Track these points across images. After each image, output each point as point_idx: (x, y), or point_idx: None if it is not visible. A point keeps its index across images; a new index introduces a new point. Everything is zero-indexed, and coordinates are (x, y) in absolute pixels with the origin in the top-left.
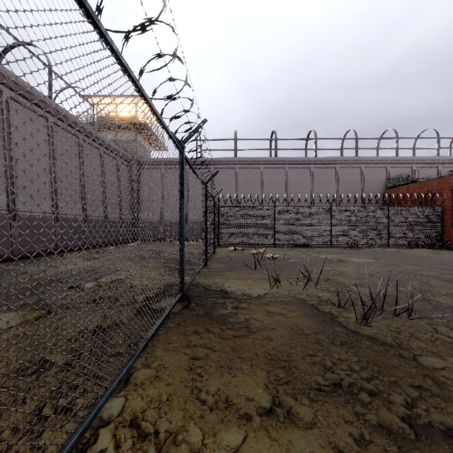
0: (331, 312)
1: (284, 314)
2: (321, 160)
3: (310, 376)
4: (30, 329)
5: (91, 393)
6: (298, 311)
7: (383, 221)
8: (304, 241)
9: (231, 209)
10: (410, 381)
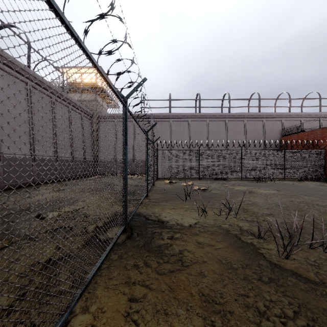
0: (253, 243)
1: (212, 245)
2: (233, 115)
3: (246, 326)
4: None
5: None
6: (224, 242)
7: (281, 161)
8: (221, 175)
9: (166, 151)
10: None
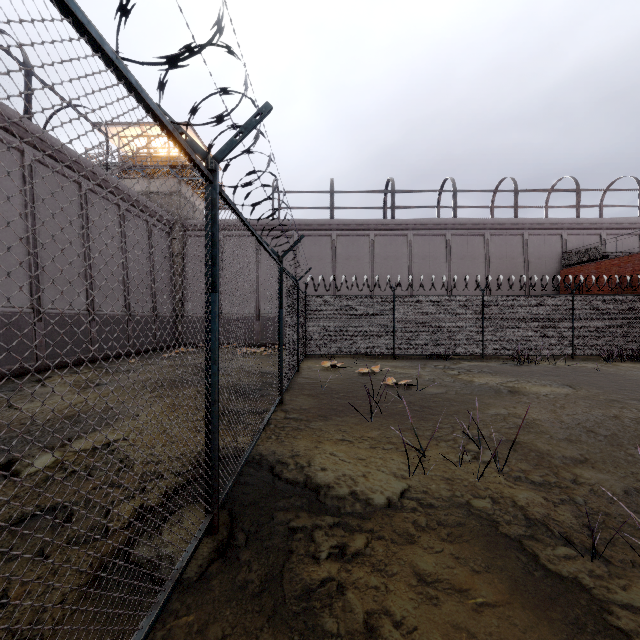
0: (582, 582)
1: (464, 592)
2: (463, 223)
3: None
4: None
5: None
6: (496, 574)
7: (566, 319)
8: (440, 349)
9: (325, 299)
10: None
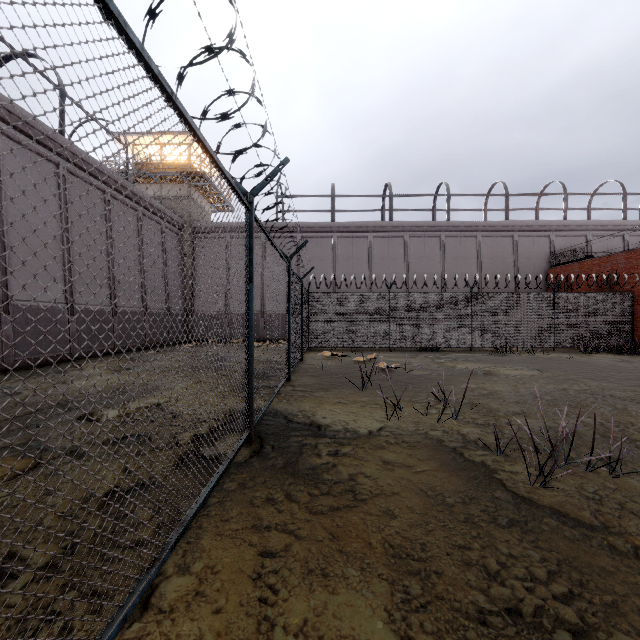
0: (485, 463)
1: (410, 466)
2: (456, 225)
3: (464, 594)
4: (2, 494)
5: (79, 631)
6: (432, 460)
7: (548, 314)
8: (432, 342)
9: (326, 296)
10: (639, 605)
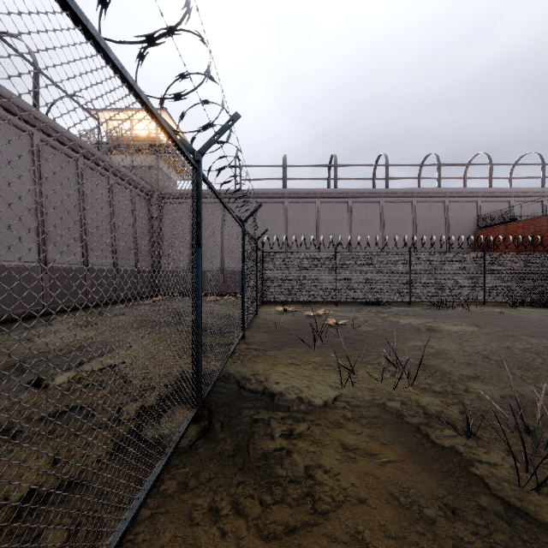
0: (457, 449)
1: (374, 455)
2: (394, 192)
3: None
4: None
5: None
6: (397, 445)
7: (478, 272)
8: (374, 297)
9: (278, 255)
10: None
